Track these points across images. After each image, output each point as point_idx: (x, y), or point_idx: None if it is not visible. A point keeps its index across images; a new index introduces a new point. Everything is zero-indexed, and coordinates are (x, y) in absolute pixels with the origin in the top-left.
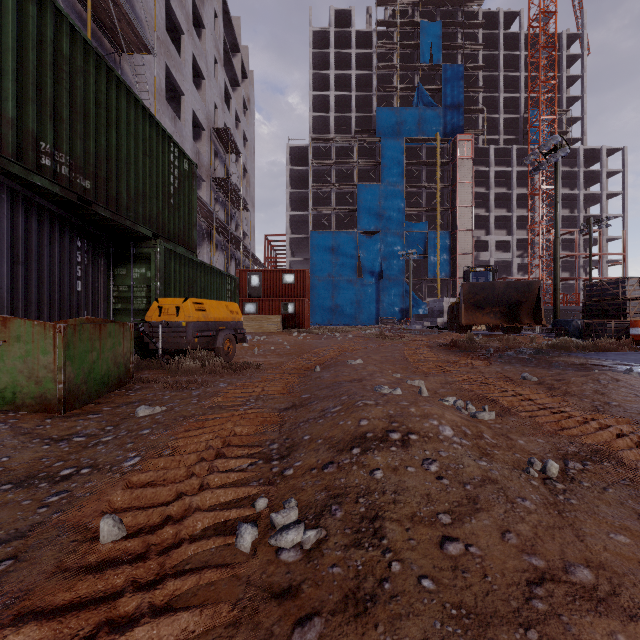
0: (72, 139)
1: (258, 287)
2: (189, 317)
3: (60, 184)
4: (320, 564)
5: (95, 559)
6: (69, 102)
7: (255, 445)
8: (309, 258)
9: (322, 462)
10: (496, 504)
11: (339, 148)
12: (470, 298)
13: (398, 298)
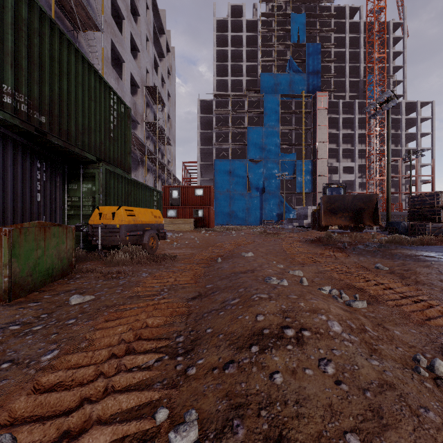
0: (30, 84)
1: (177, 198)
2: (122, 221)
3: (19, 118)
4: None
5: None
6: (27, 55)
7: (163, 338)
8: (213, 178)
9: (223, 361)
10: (402, 418)
11: (234, 101)
12: (328, 206)
13: (275, 206)
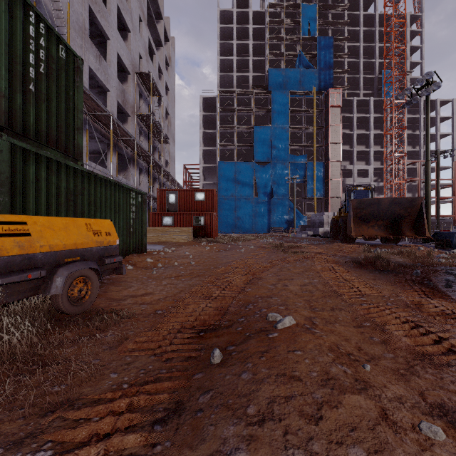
0: None
1: (175, 203)
2: None
3: None
4: None
5: None
6: None
7: None
8: (217, 182)
9: None
10: None
11: (240, 99)
12: (357, 213)
13: (284, 212)
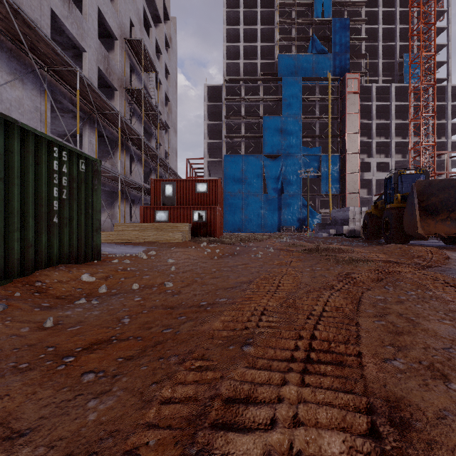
0: None
1: (172, 196)
2: None
3: None
4: None
5: None
6: None
7: None
8: (223, 177)
9: None
10: None
11: (247, 87)
12: (422, 201)
13: (296, 210)
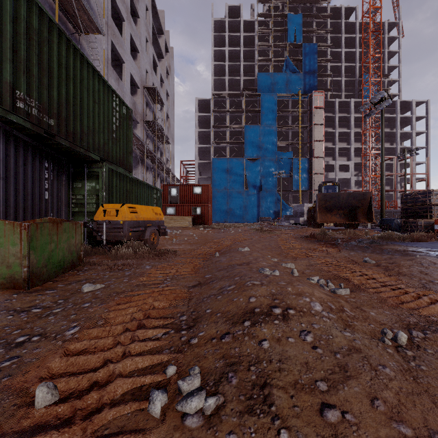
0: (40, 89)
1: (176, 196)
2: (125, 217)
3: (31, 121)
4: (219, 431)
5: (29, 424)
6: (38, 62)
7: (169, 317)
8: (211, 176)
9: (220, 333)
10: (363, 372)
11: (232, 101)
12: (323, 204)
13: (272, 204)
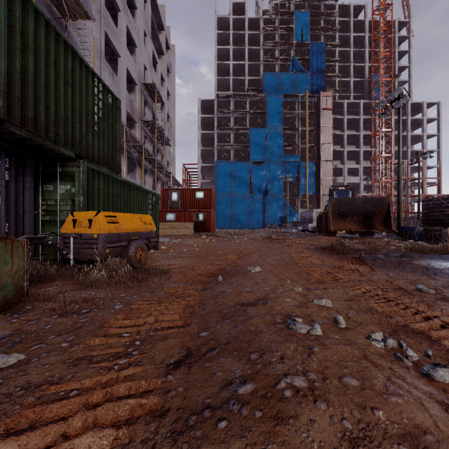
0: None
1: (177, 201)
2: (100, 229)
3: None
4: None
5: None
6: None
7: None
8: (215, 180)
9: None
10: None
11: (236, 101)
12: (336, 210)
13: (278, 209)
